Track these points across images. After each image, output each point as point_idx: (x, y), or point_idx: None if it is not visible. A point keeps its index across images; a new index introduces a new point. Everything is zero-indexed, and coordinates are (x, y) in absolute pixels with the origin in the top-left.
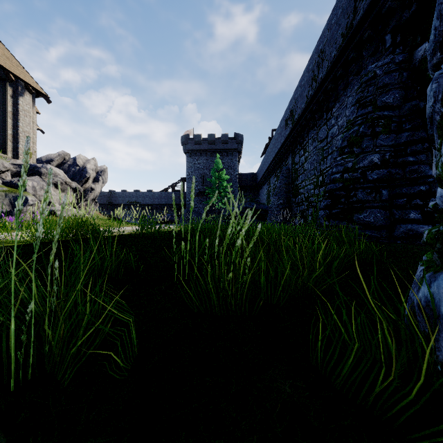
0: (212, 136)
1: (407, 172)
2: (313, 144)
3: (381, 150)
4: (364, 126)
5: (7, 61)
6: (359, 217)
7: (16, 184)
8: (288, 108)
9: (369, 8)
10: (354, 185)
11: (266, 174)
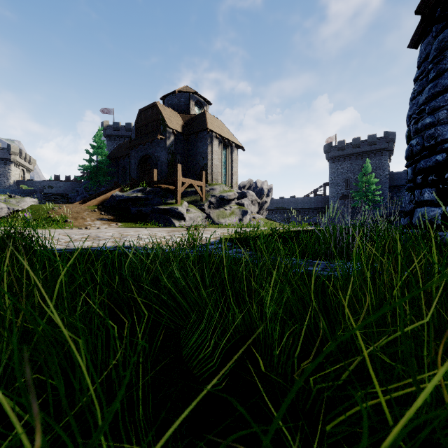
0: (357, 139)
1: None
2: None
3: None
4: None
5: (228, 134)
6: None
7: (240, 204)
8: None
9: None
10: None
11: None
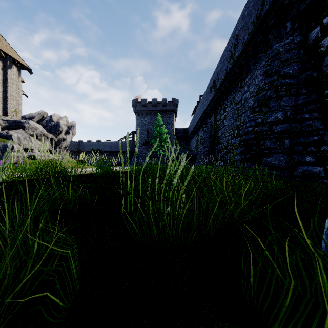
0: (155, 100)
1: (303, 125)
2: (231, 106)
3: (284, 109)
4: (270, 91)
5: None
6: (267, 160)
7: (4, 135)
8: (212, 79)
9: (274, 2)
10: (263, 136)
11: (195, 129)
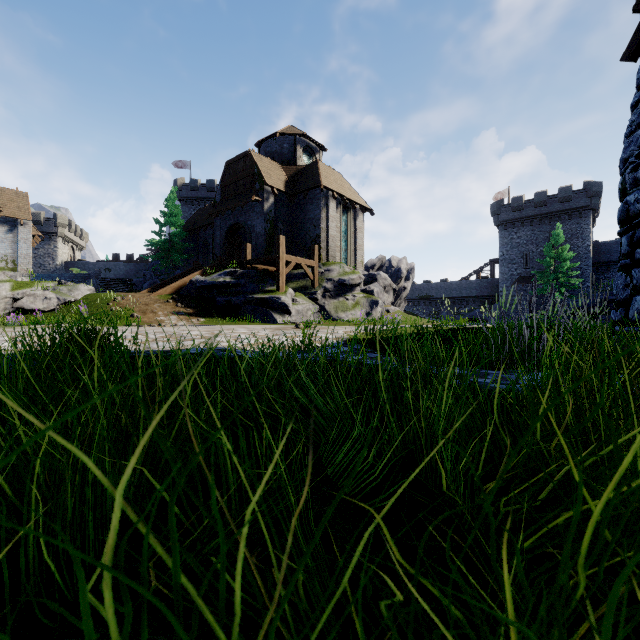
0: (542, 194)
1: None
2: None
3: None
4: None
5: (350, 192)
6: None
7: (368, 291)
8: None
9: None
10: None
11: None
